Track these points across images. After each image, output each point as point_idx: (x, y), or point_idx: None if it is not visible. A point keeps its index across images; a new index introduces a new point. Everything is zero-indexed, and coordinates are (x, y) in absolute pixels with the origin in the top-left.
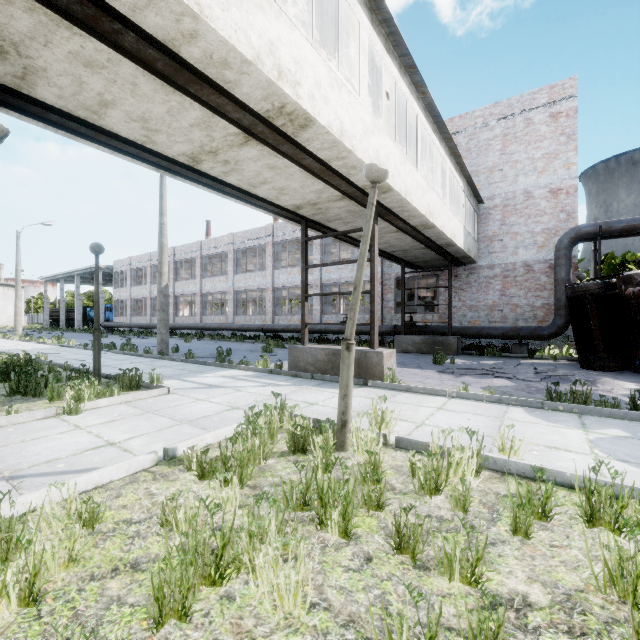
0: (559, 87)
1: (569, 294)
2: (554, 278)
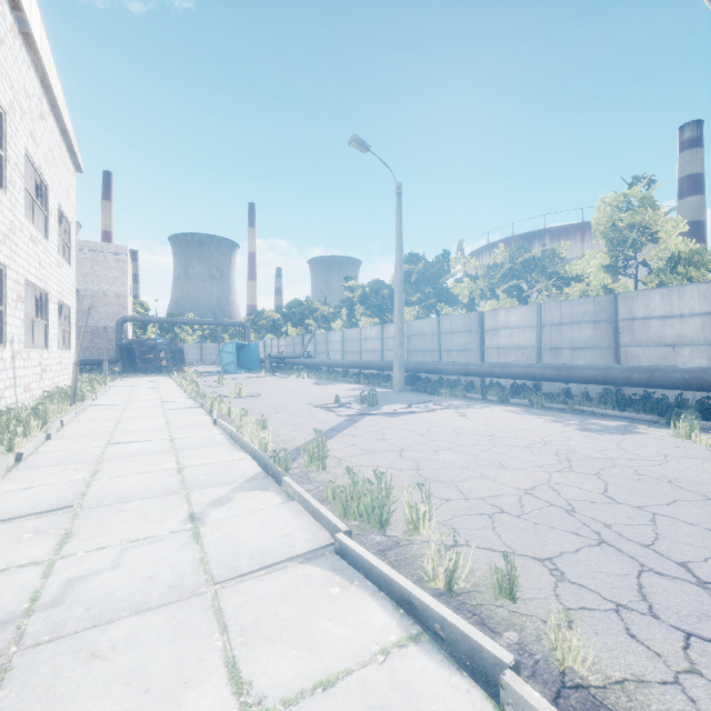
0: (120, 248)
1: (117, 346)
2: (116, 337)
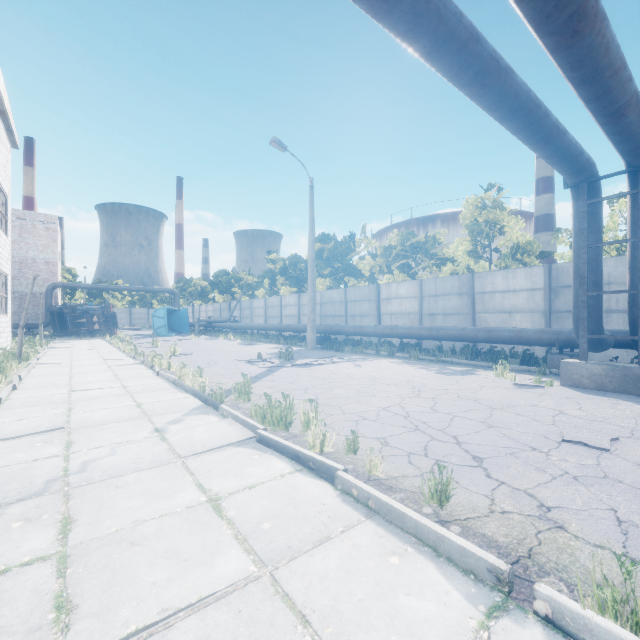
0: (50, 217)
1: (48, 311)
2: (46, 302)
